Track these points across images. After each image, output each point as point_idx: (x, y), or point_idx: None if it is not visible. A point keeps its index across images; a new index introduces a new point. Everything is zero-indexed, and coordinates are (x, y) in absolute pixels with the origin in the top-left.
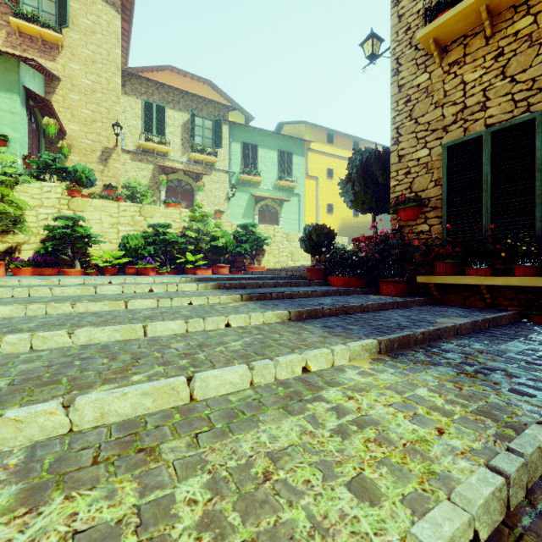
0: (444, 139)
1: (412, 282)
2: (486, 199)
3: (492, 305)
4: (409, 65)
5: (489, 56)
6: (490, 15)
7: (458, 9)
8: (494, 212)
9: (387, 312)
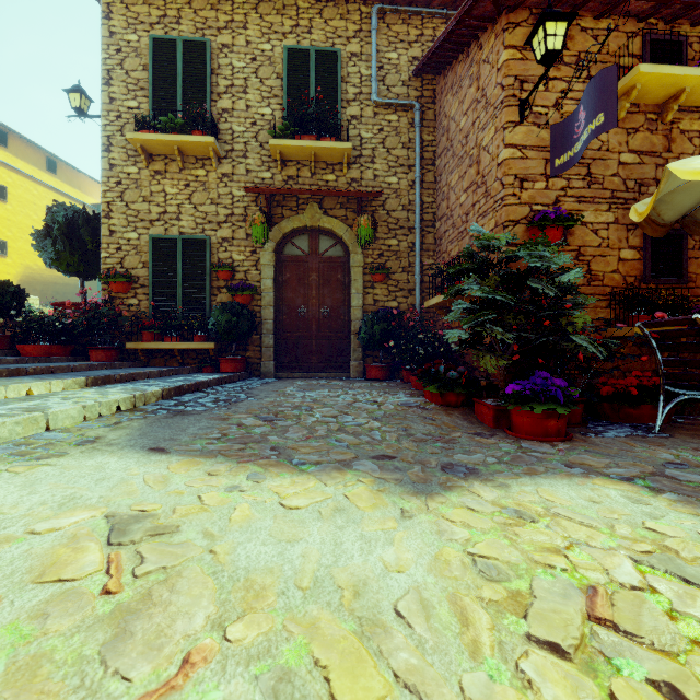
0: (151, 230)
1: (123, 349)
2: (180, 287)
3: (184, 364)
4: (121, 150)
5: (182, 182)
6: (182, 154)
7: (159, 138)
8: (184, 297)
9: (96, 371)
